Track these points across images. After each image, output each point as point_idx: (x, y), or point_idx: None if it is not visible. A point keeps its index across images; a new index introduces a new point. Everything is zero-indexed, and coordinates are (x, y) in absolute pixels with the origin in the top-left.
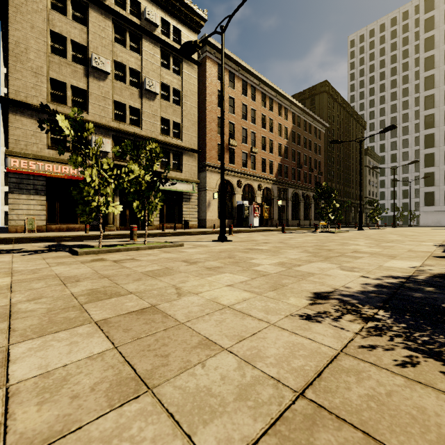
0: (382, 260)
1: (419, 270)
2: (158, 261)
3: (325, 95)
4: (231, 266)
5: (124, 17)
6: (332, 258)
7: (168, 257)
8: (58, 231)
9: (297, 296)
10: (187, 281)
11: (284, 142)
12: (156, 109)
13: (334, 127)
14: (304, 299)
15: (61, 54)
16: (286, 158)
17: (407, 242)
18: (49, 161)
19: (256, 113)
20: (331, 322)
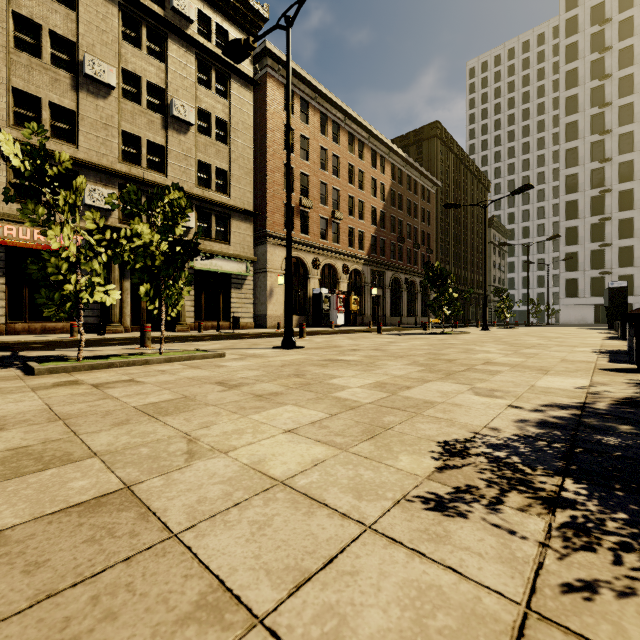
0: (530, 376)
1: (592, 393)
2: (173, 384)
3: (436, 141)
4: (298, 391)
5: (137, 3)
6: (457, 374)
7: (194, 376)
8: (26, 334)
9: (413, 451)
10: (214, 425)
11: (380, 205)
12: (190, 147)
13: (448, 187)
14: (426, 457)
15: (32, 51)
16: (382, 228)
17: (554, 347)
18: (10, 221)
19: (341, 162)
20: (486, 516)
